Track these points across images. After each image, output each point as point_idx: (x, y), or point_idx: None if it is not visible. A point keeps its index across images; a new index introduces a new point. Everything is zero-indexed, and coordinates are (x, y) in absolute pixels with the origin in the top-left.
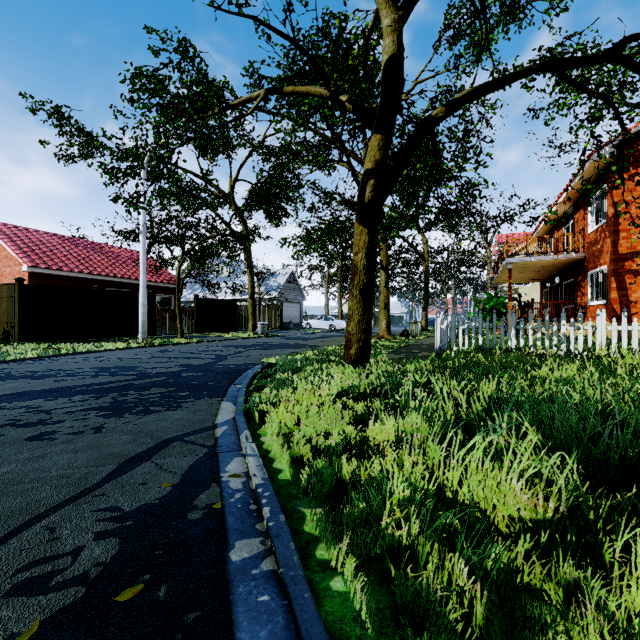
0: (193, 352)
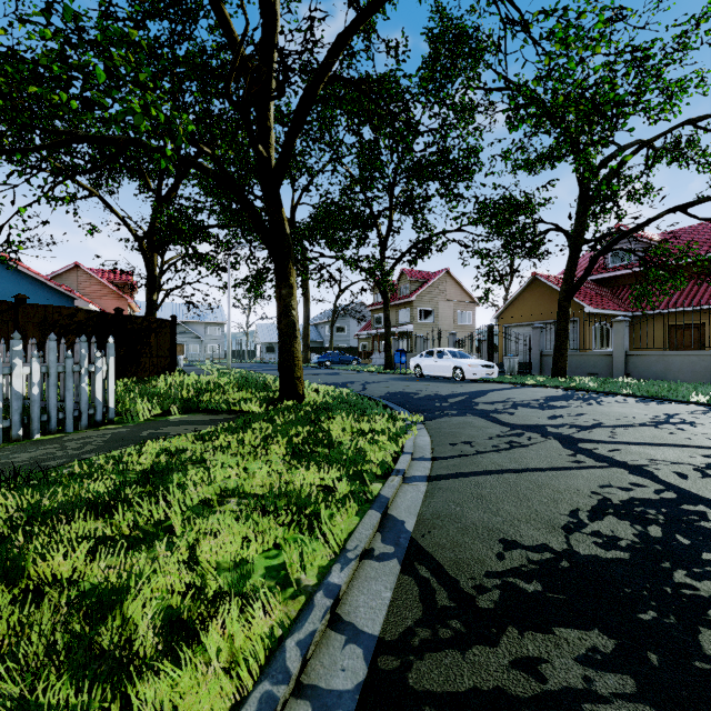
0: None
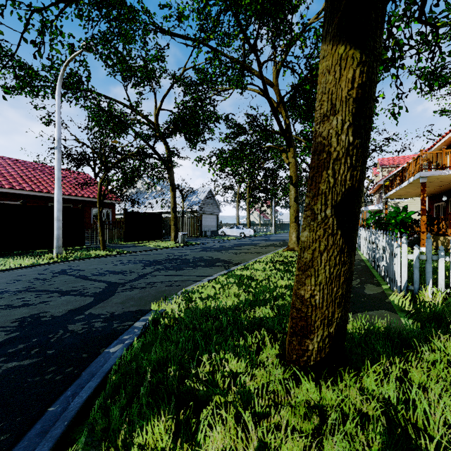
0: (88, 276)
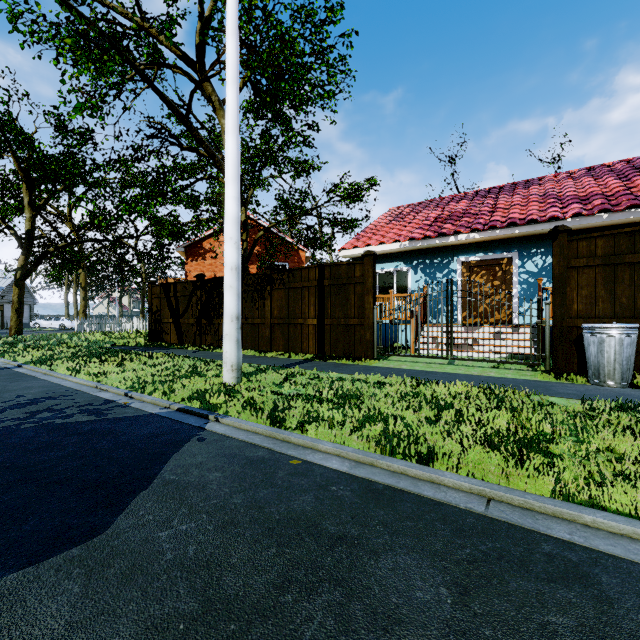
0: None
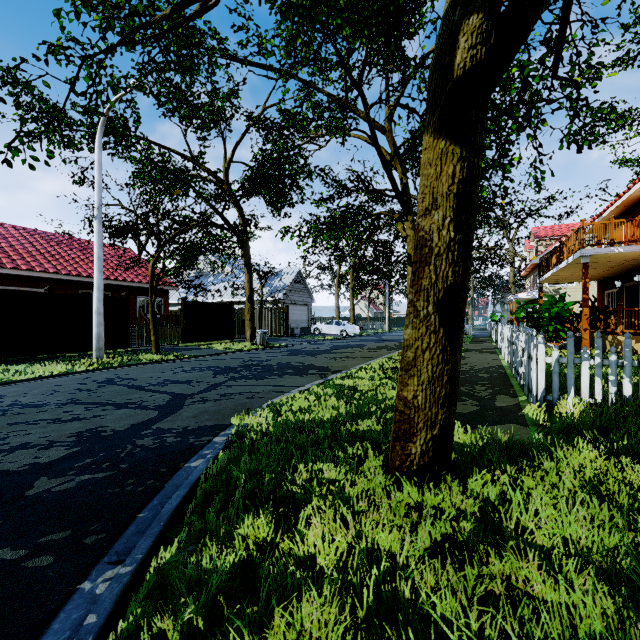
0: (144, 386)
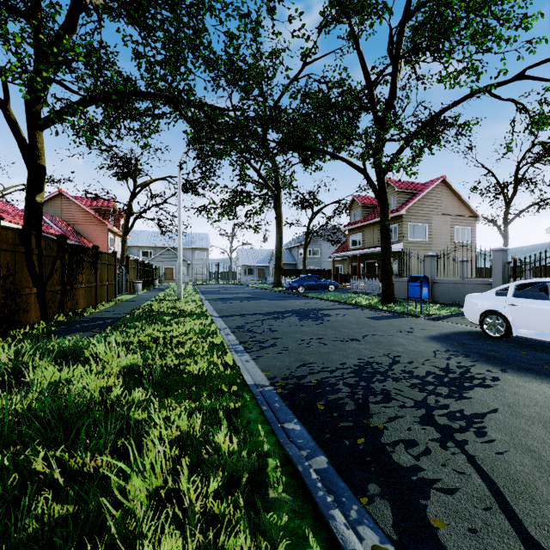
0: None
